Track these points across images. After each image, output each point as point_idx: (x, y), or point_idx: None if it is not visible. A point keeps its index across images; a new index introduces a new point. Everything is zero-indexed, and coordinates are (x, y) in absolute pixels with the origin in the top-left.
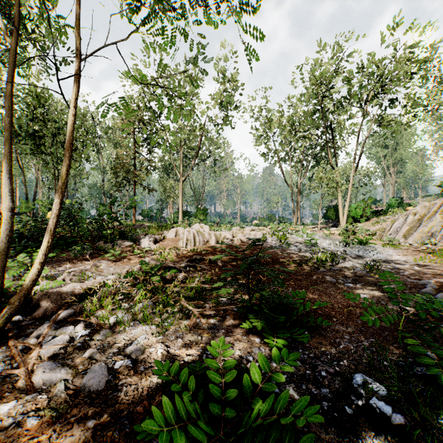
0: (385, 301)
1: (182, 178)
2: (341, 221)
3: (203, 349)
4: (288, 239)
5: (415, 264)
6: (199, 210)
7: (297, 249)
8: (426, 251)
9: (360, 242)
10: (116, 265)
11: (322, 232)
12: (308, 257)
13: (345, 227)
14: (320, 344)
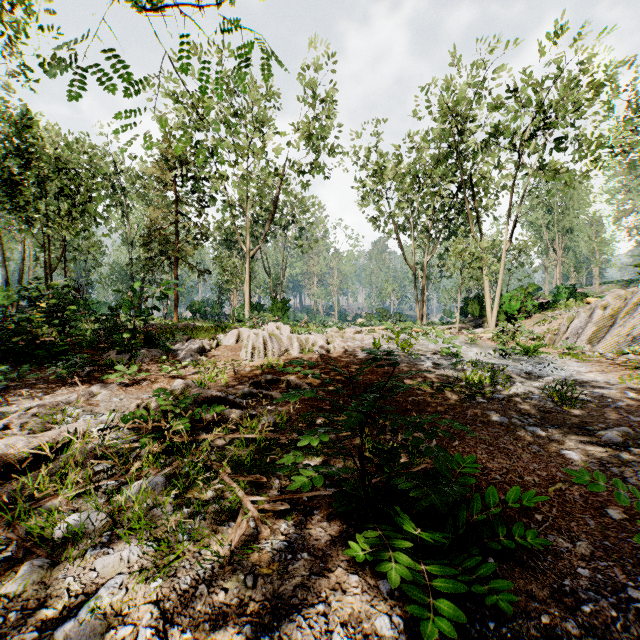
0: (615, 466)
1: (250, 254)
2: (489, 318)
3: (255, 622)
4: (413, 346)
5: (624, 386)
6: (276, 303)
7: (431, 363)
8: (630, 365)
9: (525, 351)
10: (127, 392)
11: (462, 335)
12: (449, 377)
13: (502, 327)
14: (532, 598)
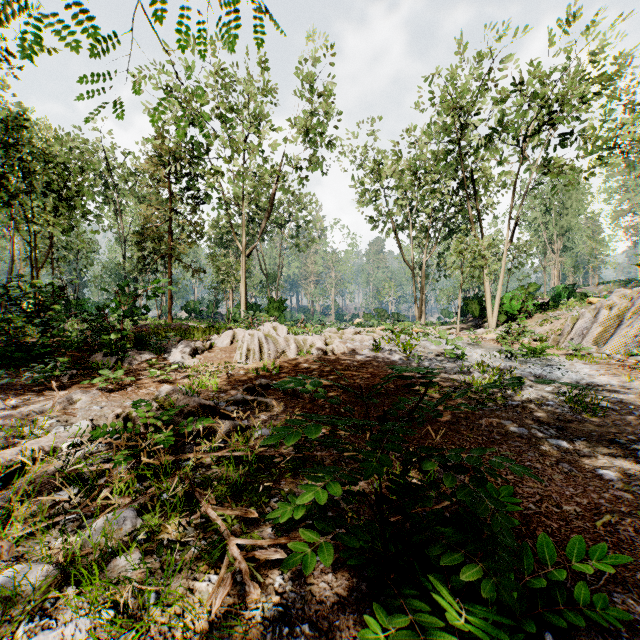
0: None
1: (245, 252)
2: (490, 318)
3: None
4: (415, 347)
5: None
6: (273, 302)
7: (435, 365)
8: None
9: (531, 352)
10: (110, 399)
11: (464, 335)
12: (456, 380)
13: (507, 328)
14: None
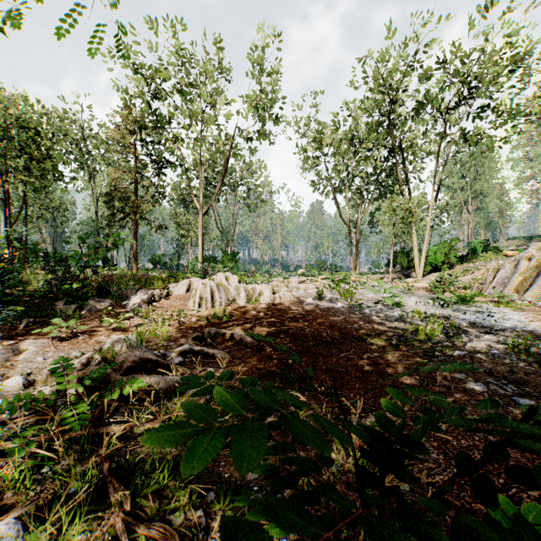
0: None
1: (202, 210)
2: (417, 269)
3: None
4: (354, 295)
5: None
6: (227, 255)
7: (375, 312)
8: None
9: (461, 300)
10: (58, 349)
11: (396, 284)
12: (397, 328)
13: (438, 277)
14: None
